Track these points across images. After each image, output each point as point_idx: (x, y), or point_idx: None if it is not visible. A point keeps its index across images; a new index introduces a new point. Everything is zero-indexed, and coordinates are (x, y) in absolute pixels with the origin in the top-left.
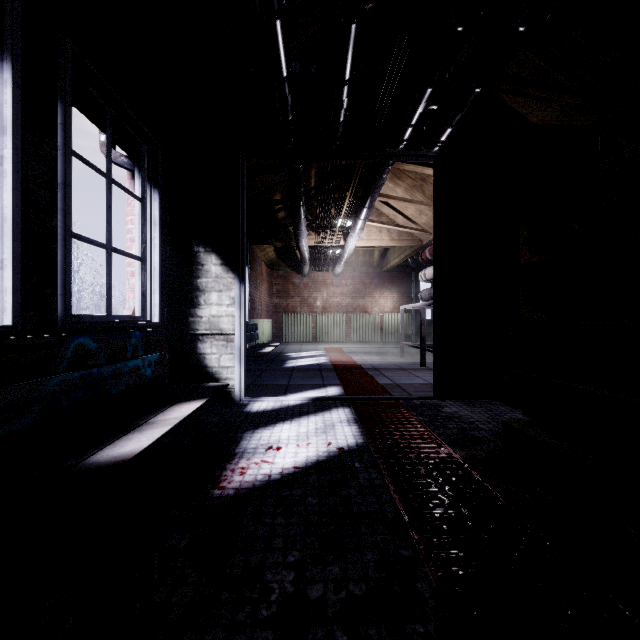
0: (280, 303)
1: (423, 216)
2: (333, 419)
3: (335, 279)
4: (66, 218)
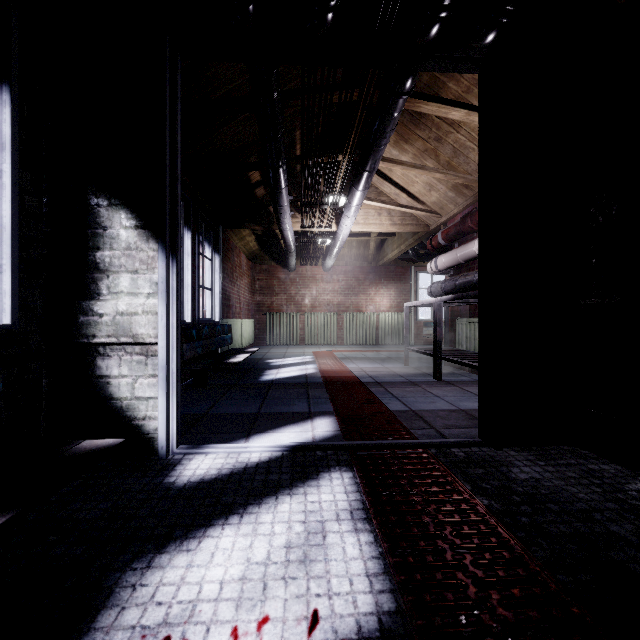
0: (264, 301)
1: (433, 192)
2: (323, 508)
3: (325, 274)
4: None
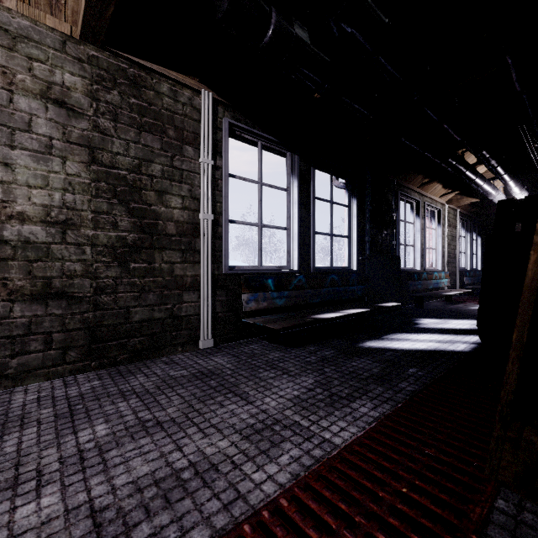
0: None
1: None
2: None
3: None
4: (472, 252)
